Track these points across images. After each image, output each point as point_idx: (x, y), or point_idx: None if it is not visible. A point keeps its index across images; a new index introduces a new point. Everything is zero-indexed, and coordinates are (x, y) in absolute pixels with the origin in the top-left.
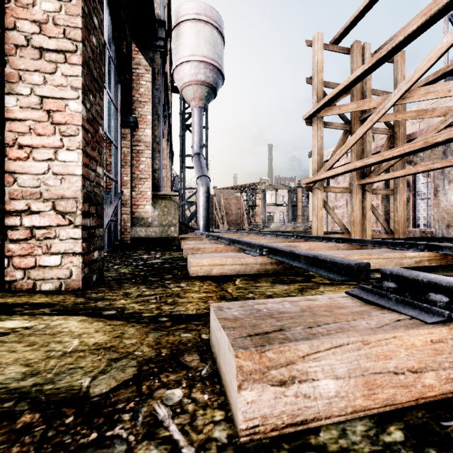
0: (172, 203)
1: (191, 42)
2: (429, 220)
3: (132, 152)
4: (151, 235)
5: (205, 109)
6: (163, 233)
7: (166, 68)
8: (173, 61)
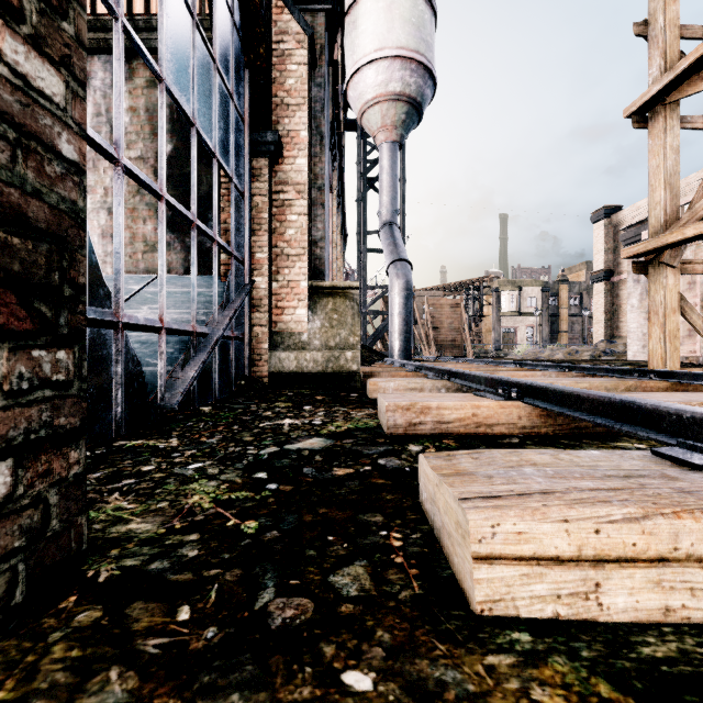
0: (347, 303)
1: (378, 27)
2: None
3: (272, 205)
4: (308, 367)
5: (402, 144)
6: (331, 363)
7: (336, 51)
8: (347, 67)
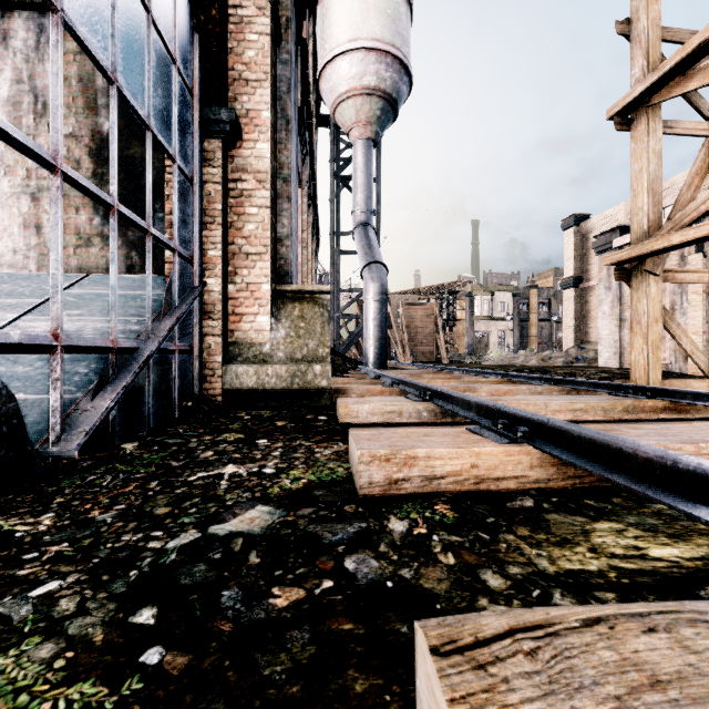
0: (316, 310)
1: (352, 16)
2: None
3: (229, 195)
4: (270, 383)
5: (377, 142)
6: (297, 378)
7: (305, 30)
8: (320, 57)
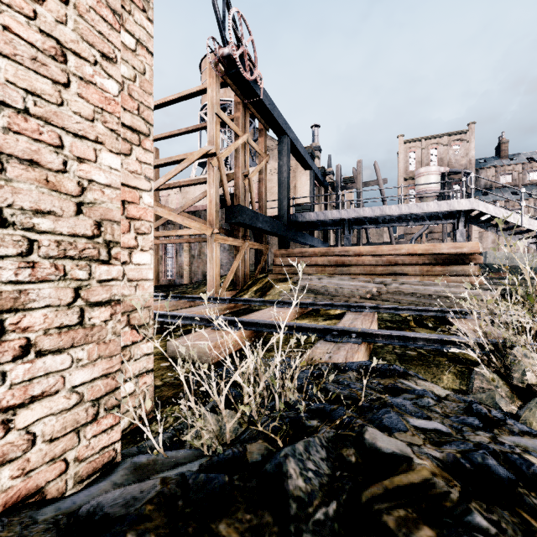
0: None
1: None
2: (174, 272)
3: None
4: None
5: None
6: None
7: None
8: None
